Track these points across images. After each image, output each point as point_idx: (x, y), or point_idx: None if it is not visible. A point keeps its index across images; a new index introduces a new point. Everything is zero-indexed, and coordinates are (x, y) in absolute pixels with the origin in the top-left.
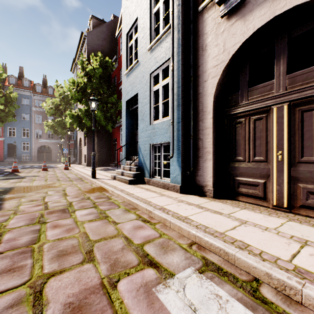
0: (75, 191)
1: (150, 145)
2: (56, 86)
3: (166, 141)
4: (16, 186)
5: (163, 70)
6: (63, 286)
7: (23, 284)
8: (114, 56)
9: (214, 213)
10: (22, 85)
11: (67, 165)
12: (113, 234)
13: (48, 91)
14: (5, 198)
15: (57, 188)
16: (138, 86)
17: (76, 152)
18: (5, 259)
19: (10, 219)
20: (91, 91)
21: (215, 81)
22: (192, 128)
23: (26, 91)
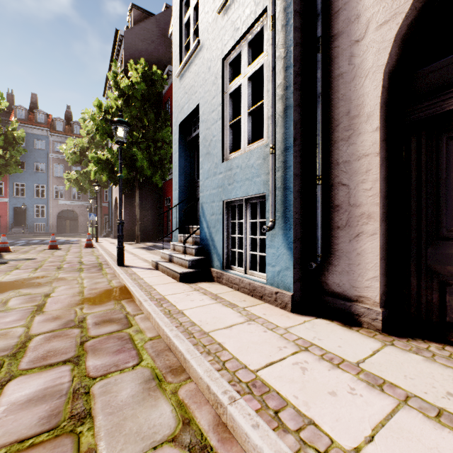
0: (68, 298)
1: (223, 203)
2: (82, 119)
3: (256, 192)
4: None
5: (250, 44)
6: None
7: None
8: (167, 66)
9: (441, 423)
10: (35, 121)
11: (90, 239)
12: None
13: (73, 128)
14: None
15: (40, 288)
16: (200, 90)
17: (111, 219)
18: None
19: None
20: (130, 122)
21: (388, 33)
22: (320, 159)
23: (41, 129)
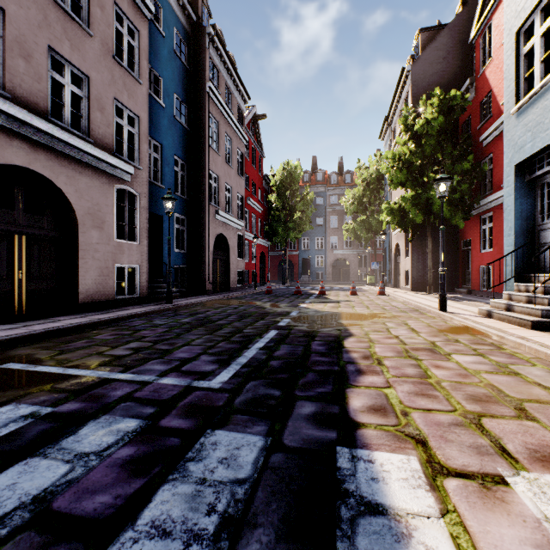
0: (425, 328)
1: None
2: (357, 168)
3: None
4: (341, 312)
5: None
6: (508, 431)
7: (451, 411)
8: (466, 80)
9: None
10: (315, 180)
11: (382, 287)
12: (549, 400)
13: (345, 178)
14: (344, 324)
15: (393, 319)
16: None
17: (388, 267)
18: (407, 383)
19: (372, 346)
20: (421, 162)
21: None
22: None
23: (320, 187)
